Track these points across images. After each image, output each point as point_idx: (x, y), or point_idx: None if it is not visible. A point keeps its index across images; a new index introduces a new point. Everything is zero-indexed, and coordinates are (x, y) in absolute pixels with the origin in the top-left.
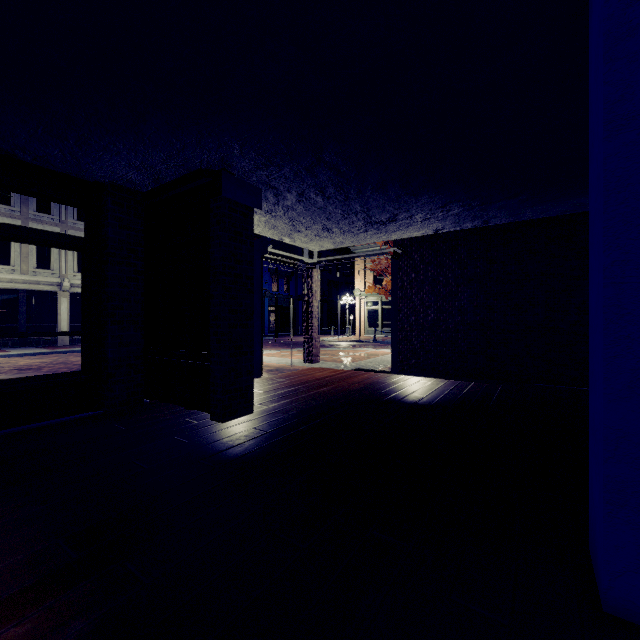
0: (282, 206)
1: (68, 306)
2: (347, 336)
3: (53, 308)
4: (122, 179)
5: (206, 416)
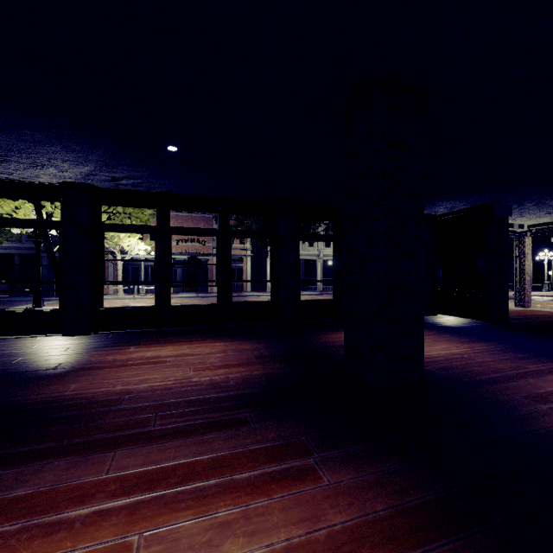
0: (519, 208)
1: (321, 268)
2: (545, 292)
3: (314, 269)
4: (432, 212)
5: (479, 321)
